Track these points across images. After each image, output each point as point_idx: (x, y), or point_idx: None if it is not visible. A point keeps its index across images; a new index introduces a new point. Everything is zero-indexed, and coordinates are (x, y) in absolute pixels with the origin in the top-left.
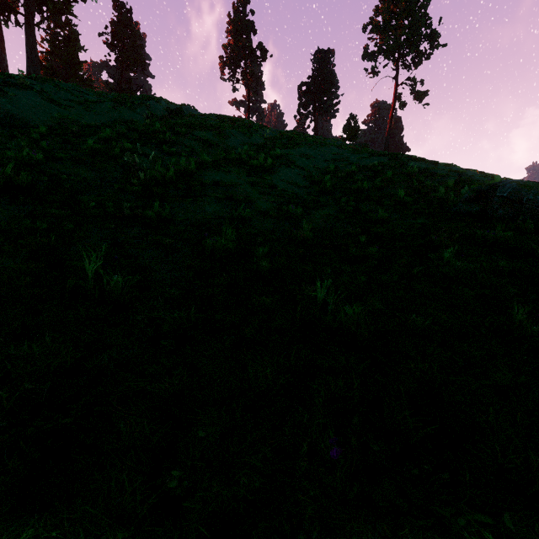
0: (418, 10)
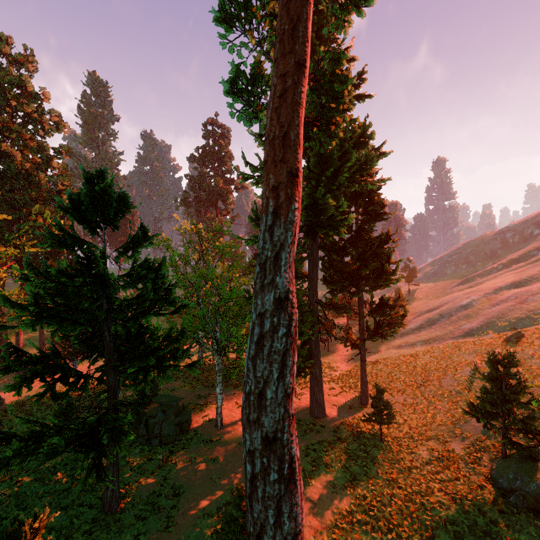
0: None
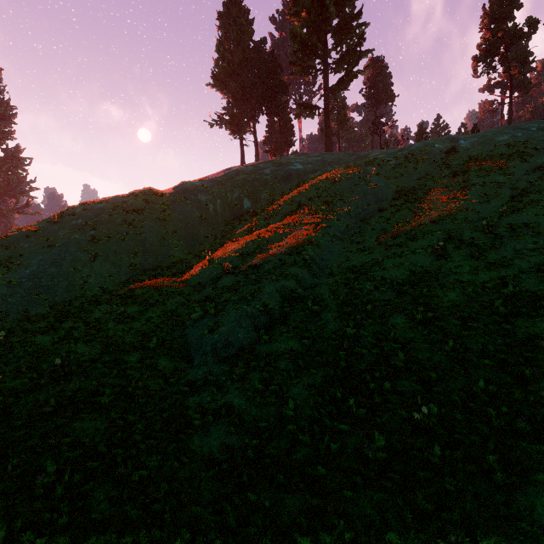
0: None
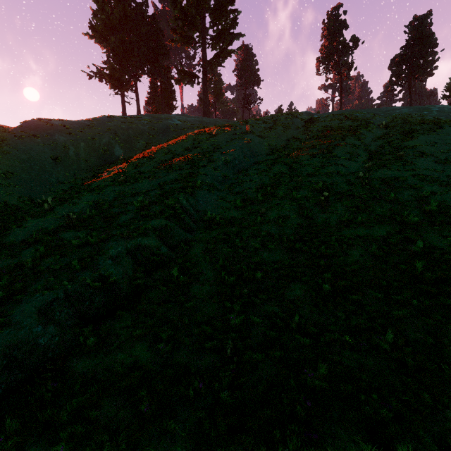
0: None
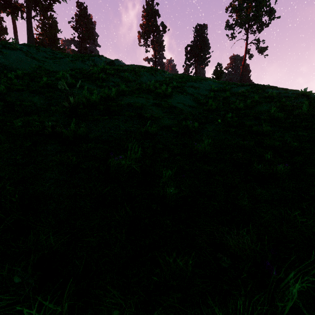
0: None
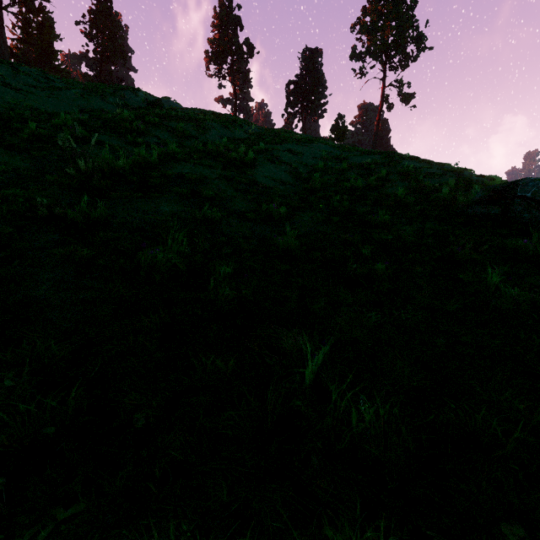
0: (406, 12)
